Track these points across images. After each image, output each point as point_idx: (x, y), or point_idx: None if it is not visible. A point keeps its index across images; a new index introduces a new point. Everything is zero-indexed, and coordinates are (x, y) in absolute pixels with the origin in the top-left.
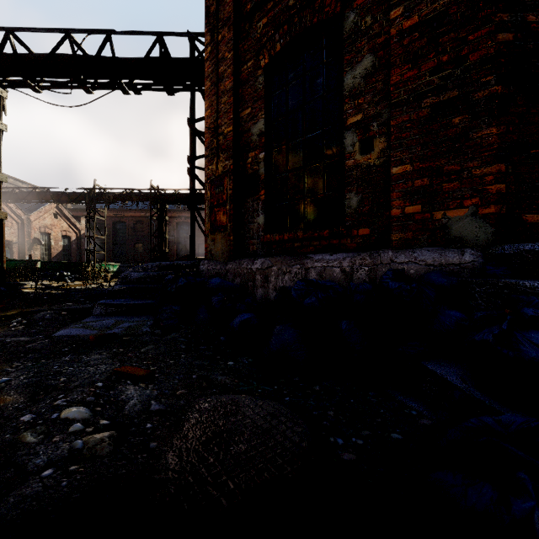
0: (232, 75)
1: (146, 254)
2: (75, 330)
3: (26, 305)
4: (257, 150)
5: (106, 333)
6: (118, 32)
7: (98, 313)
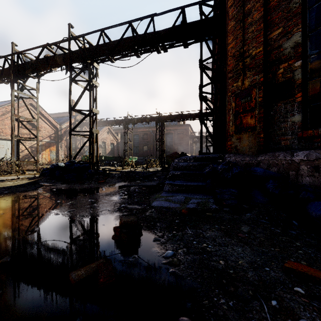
0: (262, 6)
1: (149, 152)
2: (163, 202)
3: (115, 181)
4: (291, 60)
5: (191, 208)
6: (158, 14)
7: (167, 190)
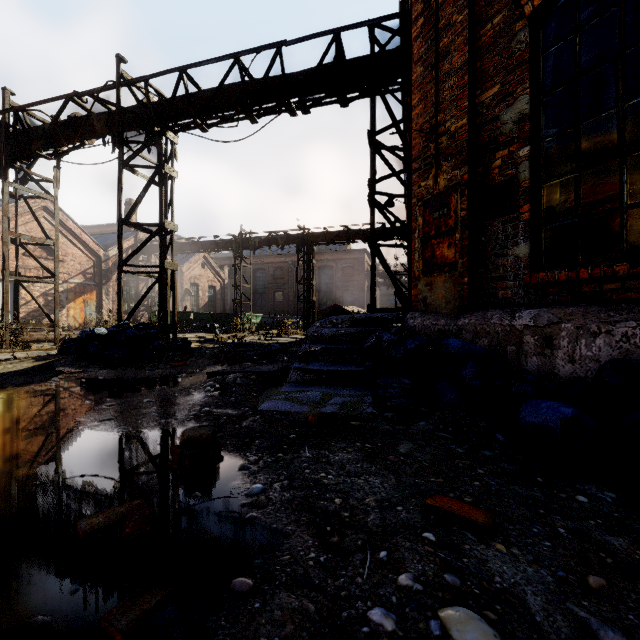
0: (467, 43)
1: (286, 304)
2: (281, 404)
3: (205, 363)
4: (513, 145)
5: (326, 413)
6: (289, 42)
7: (294, 380)
